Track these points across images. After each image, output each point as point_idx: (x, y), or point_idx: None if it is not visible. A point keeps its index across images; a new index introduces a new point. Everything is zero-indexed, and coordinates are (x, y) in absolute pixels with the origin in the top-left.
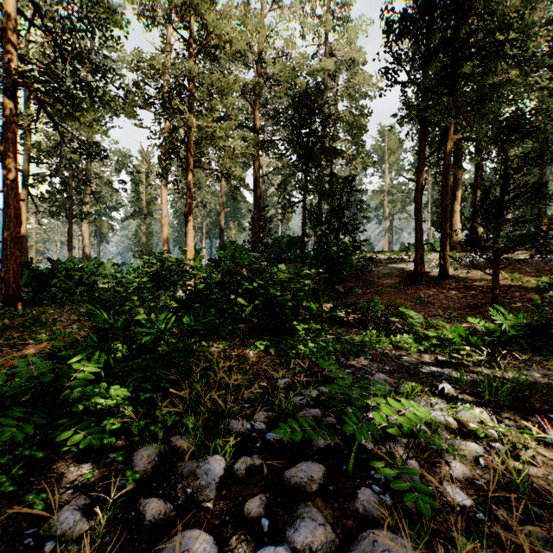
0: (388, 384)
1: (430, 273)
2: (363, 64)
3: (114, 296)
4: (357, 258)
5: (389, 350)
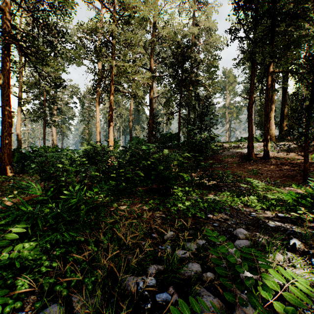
0: (248, 237)
1: (257, 155)
2: (214, 30)
3: (56, 170)
4: (214, 145)
5: (241, 207)
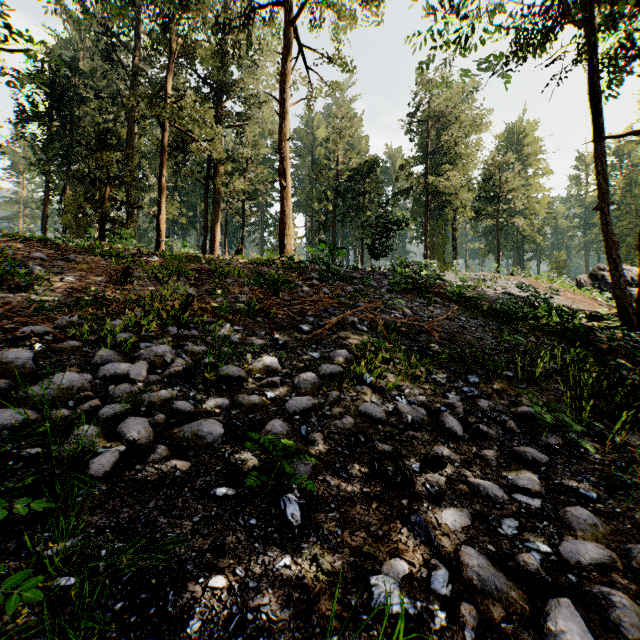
0: None
1: None
2: None
3: None
4: None
5: None
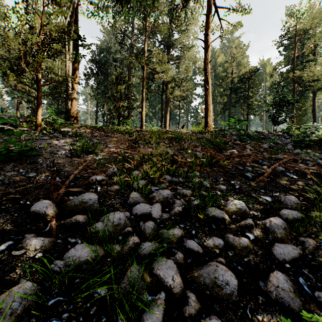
0: None
1: None
2: None
3: None
4: None
5: None
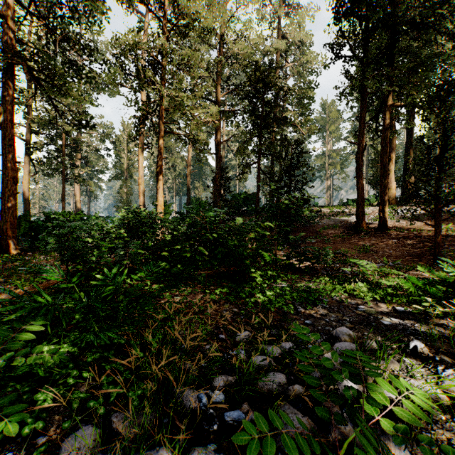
0: (352, 338)
1: (370, 224)
2: (309, 45)
3: (83, 246)
4: (308, 211)
5: (345, 298)
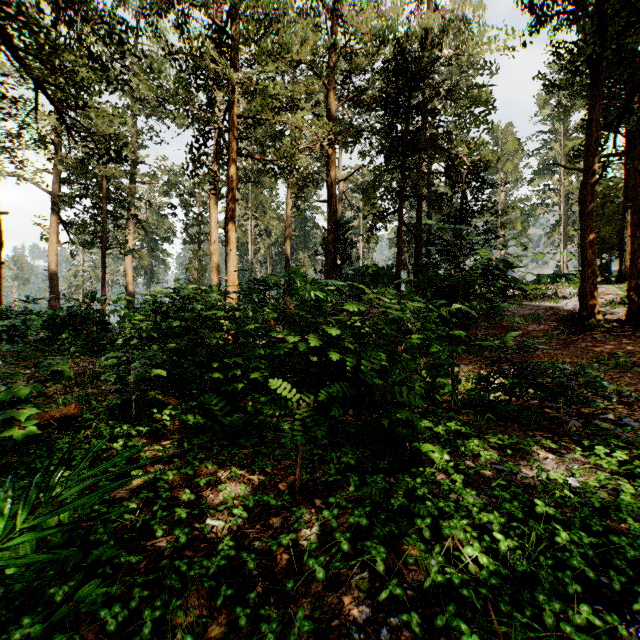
0: None
1: (605, 314)
2: (479, 25)
3: None
4: (524, 284)
5: None
